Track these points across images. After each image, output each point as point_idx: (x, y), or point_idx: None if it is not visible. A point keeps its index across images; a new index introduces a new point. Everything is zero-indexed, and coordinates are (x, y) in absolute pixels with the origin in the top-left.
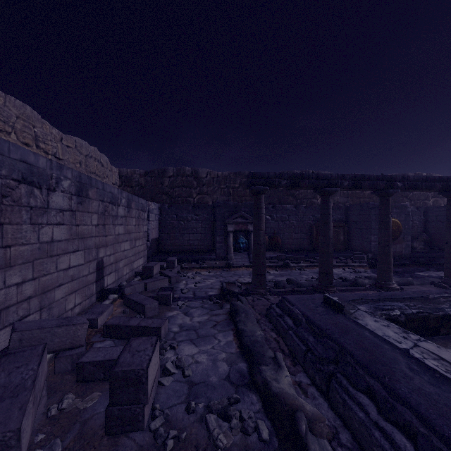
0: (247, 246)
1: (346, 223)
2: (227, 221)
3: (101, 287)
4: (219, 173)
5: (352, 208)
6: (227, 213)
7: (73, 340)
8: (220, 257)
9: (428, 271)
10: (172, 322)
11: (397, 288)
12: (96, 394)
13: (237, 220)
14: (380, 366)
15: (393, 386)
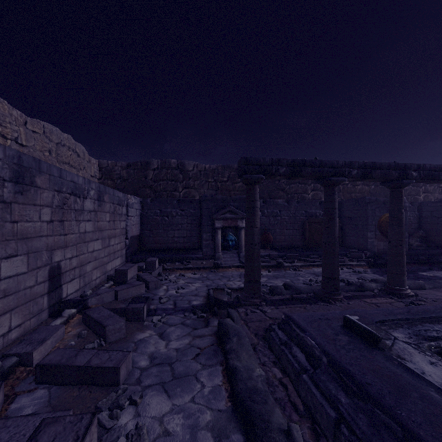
0: (237, 244)
1: (339, 219)
2: (214, 217)
3: (58, 298)
4: (206, 166)
5: (346, 203)
6: (214, 208)
7: None
8: (207, 256)
9: (432, 271)
10: (141, 350)
11: (412, 294)
12: None
13: (226, 216)
14: None
15: None
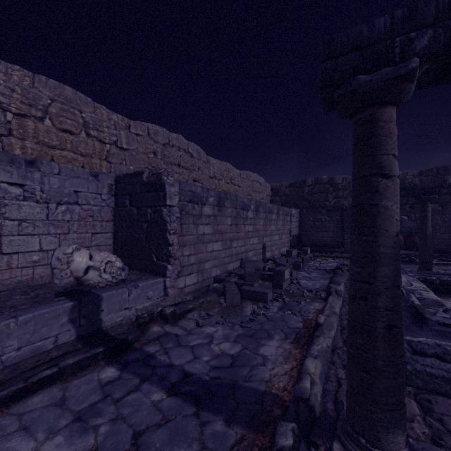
0: None
1: None
2: None
3: (264, 257)
4: None
5: None
6: None
7: (259, 268)
8: (347, 251)
9: None
10: (299, 274)
11: None
12: (268, 283)
13: None
14: None
15: None
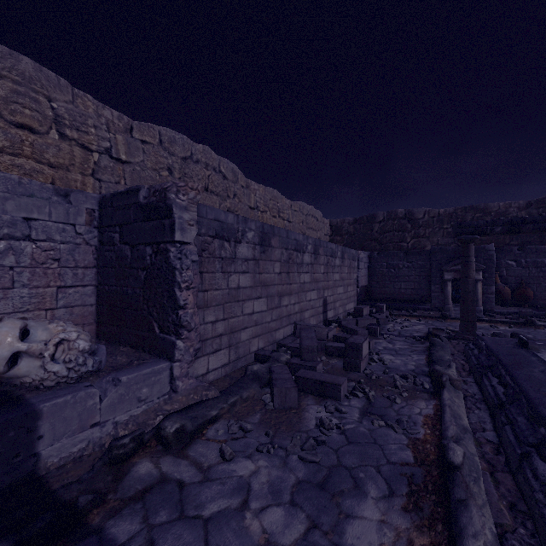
0: None
1: None
2: (443, 269)
3: (325, 318)
4: (441, 211)
5: None
6: (444, 260)
7: (321, 336)
8: (435, 308)
9: None
10: (378, 344)
11: None
12: (336, 360)
13: (457, 268)
14: (516, 366)
15: (511, 371)
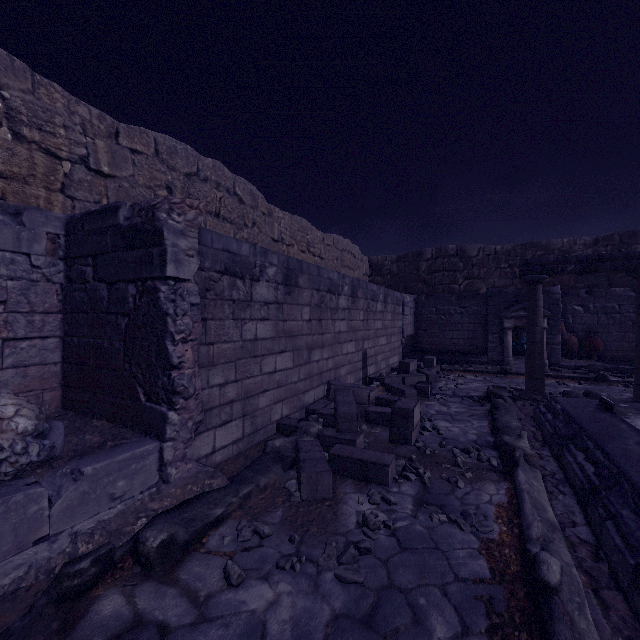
0: None
1: None
2: (502, 315)
3: (365, 375)
4: (497, 248)
5: None
6: (503, 305)
7: (360, 398)
8: (493, 361)
9: None
10: (429, 408)
11: None
12: (379, 429)
13: (518, 314)
14: (605, 437)
15: (601, 443)
